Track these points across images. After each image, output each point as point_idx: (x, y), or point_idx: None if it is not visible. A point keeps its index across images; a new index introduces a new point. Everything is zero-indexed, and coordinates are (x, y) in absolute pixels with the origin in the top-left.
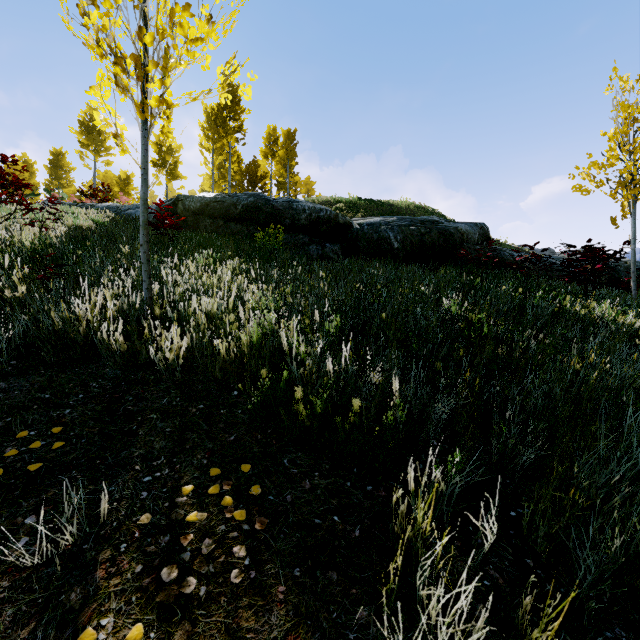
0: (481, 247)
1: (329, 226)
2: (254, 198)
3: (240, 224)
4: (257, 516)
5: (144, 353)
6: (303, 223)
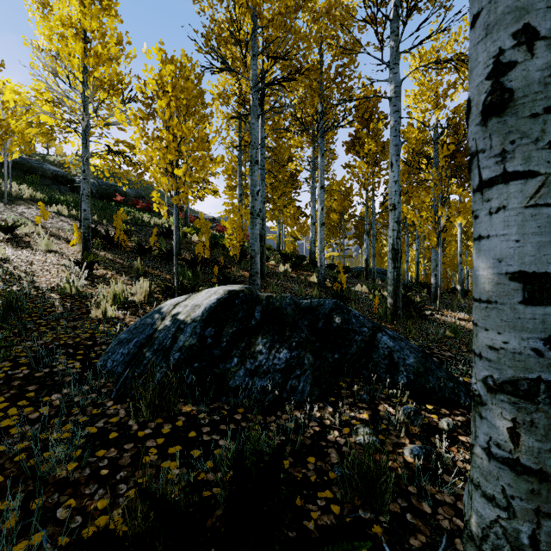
0: (135, 199)
1: (63, 179)
2: (21, 159)
3: (12, 169)
4: (49, 206)
5: (18, 195)
6: (49, 175)
